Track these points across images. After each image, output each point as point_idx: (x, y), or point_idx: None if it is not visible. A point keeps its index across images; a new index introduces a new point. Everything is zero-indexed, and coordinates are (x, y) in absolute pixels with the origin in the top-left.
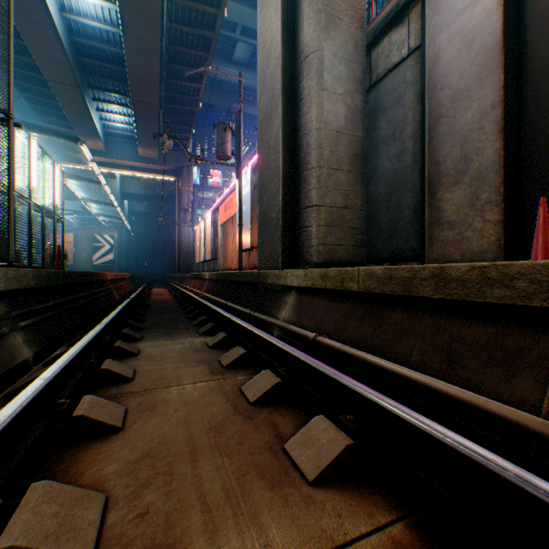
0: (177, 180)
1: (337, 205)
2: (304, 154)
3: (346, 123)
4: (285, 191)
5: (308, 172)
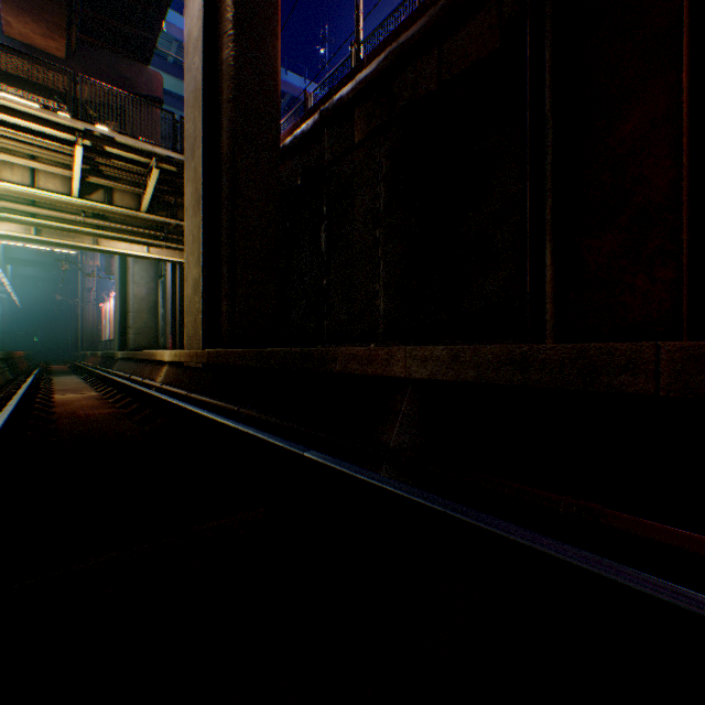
0: (81, 254)
1: (143, 326)
2: (129, 306)
3: (148, 294)
4: (122, 319)
5: (130, 314)
